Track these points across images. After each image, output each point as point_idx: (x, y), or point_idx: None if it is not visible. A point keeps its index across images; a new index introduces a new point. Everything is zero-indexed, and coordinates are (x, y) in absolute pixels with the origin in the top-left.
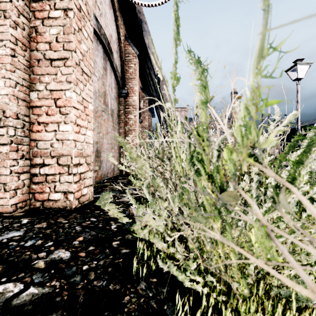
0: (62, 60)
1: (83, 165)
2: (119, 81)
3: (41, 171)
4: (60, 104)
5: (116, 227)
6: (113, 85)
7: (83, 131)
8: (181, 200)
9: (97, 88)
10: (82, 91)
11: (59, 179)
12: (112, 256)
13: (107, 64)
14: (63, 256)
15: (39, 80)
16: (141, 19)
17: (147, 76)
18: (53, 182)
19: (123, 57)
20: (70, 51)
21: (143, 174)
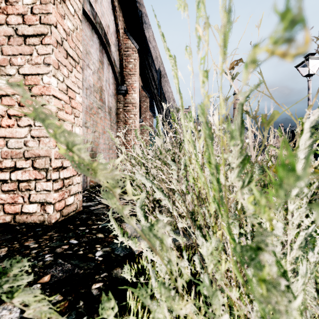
0: (39, 36)
1: (68, 169)
2: (117, 77)
3: (12, 176)
4: (37, 92)
5: (102, 255)
6: (111, 80)
7: (67, 127)
8: (196, 227)
9: (91, 82)
10: (66, 78)
11: (34, 186)
12: (87, 316)
13: (104, 57)
14: (6, 318)
15: (9, 61)
16: (141, 10)
17: (148, 73)
18: (27, 190)
19: (121, 51)
20: (49, 25)
21: (118, 208)
